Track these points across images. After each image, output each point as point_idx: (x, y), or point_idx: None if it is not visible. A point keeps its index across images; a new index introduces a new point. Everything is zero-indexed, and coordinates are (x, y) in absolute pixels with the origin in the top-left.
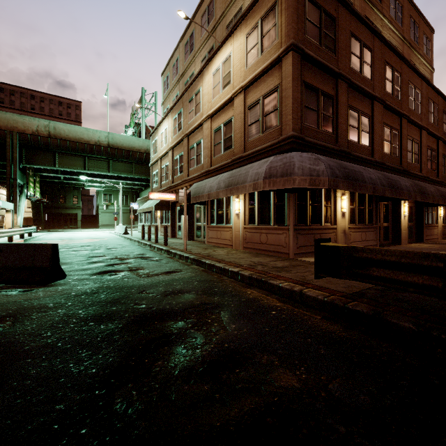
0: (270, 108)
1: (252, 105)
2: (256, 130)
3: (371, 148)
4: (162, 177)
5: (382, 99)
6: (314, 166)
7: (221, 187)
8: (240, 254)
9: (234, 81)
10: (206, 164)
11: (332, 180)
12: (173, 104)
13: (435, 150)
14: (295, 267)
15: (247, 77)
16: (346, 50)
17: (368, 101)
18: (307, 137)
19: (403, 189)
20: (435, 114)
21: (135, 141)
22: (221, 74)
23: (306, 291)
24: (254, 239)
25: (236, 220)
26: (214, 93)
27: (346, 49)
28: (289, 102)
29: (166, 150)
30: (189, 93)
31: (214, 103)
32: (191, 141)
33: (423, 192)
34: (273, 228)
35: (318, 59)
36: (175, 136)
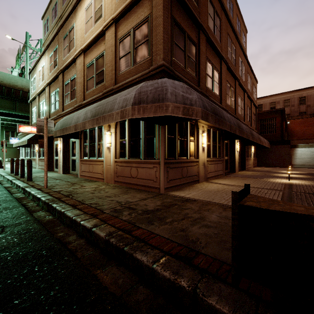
0: (141, 39)
1: (123, 38)
2: (127, 63)
3: (220, 98)
4: (40, 113)
5: (226, 60)
6: (187, 95)
7: (88, 117)
8: (109, 189)
9: (105, 15)
10: (79, 98)
11: (204, 111)
12: (49, 42)
13: (250, 108)
14: (168, 208)
15: (118, 9)
16: (205, 8)
17: (218, 59)
18: (177, 72)
19: (244, 130)
20: (250, 84)
21: (17, 79)
22: (93, 9)
23: (205, 292)
24: (125, 173)
25: (107, 154)
26: (87, 28)
27: (205, 7)
28: (160, 30)
29: (43, 87)
30: (64, 29)
31: (86, 38)
32: (66, 77)
33: (252, 134)
34: (143, 162)
35: (185, 0)
36: (51, 73)
